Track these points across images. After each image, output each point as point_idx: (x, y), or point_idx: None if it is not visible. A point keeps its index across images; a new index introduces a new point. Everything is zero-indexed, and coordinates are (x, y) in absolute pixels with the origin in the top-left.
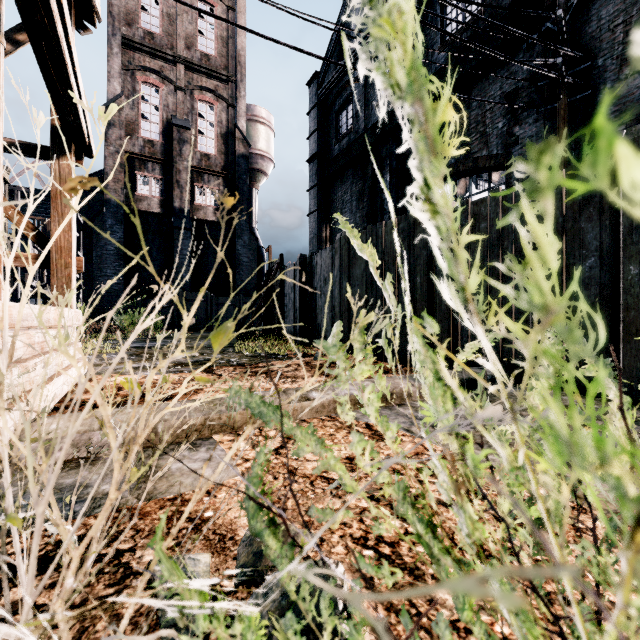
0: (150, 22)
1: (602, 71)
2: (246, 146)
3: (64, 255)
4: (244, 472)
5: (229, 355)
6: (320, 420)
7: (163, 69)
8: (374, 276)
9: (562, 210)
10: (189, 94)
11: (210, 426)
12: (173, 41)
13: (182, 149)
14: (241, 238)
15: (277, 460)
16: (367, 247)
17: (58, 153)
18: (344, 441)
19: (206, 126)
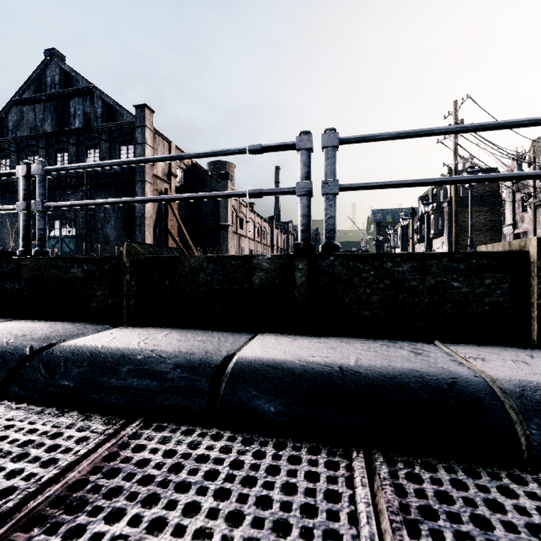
0: None
1: (96, 208)
2: None
3: None
4: None
5: None
6: None
7: None
8: None
9: None
10: None
11: None
12: None
13: None
14: None
15: None
16: None
17: None
18: None
19: None
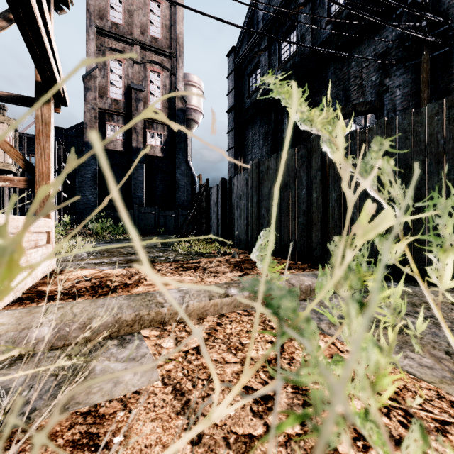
0: (116, 16)
1: None
2: (183, 102)
3: (45, 178)
4: (164, 376)
5: (168, 253)
6: (237, 314)
7: (125, 49)
8: (332, 157)
9: (443, 133)
10: (143, 66)
11: (140, 321)
12: (132, 29)
13: (138, 105)
14: (179, 168)
15: (197, 361)
16: (319, 112)
17: None
18: (260, 339)
19: (155, 89)
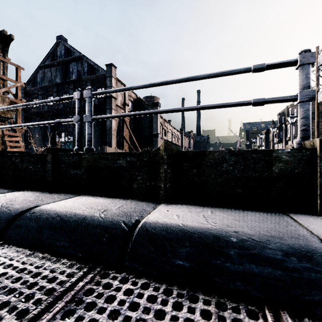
0: None
1: (84, 125)
2: None
3: None
4: None
5: None
6: None
7: None
8: None
9: None
10: None
11: None
12: None
13: None
14: None
15: None
16: None
17: None
18: None
19: None
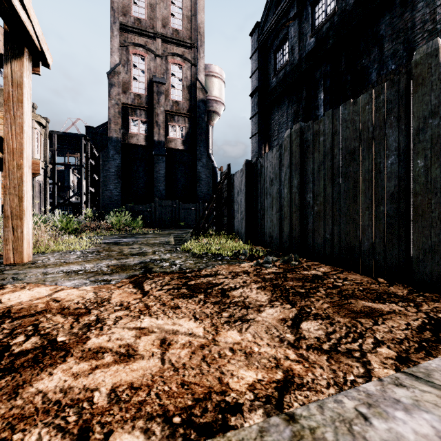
0: (138, 11)
1: None
2: (204, 93)
3: (16, 157)
4: None
5: (177, 254)
6: None
7: (147, 43)
8: None
9: None
10: (164, 59)
11: None
12: (153, 23)
13: (159, 98)
14: (200, 161)
15: None
16: None
17: (10, 57)
18: None
19: (176, 81)
